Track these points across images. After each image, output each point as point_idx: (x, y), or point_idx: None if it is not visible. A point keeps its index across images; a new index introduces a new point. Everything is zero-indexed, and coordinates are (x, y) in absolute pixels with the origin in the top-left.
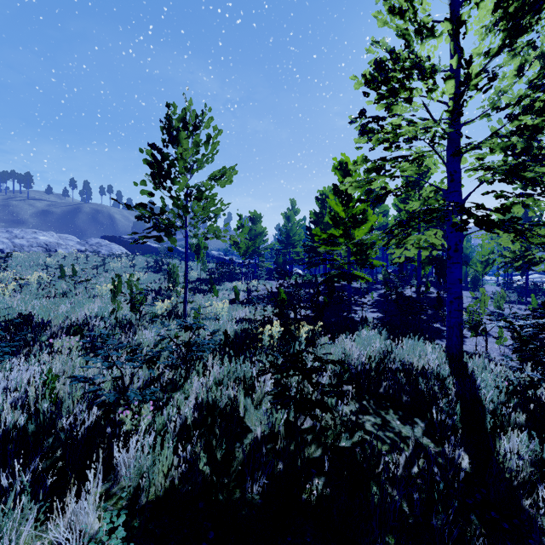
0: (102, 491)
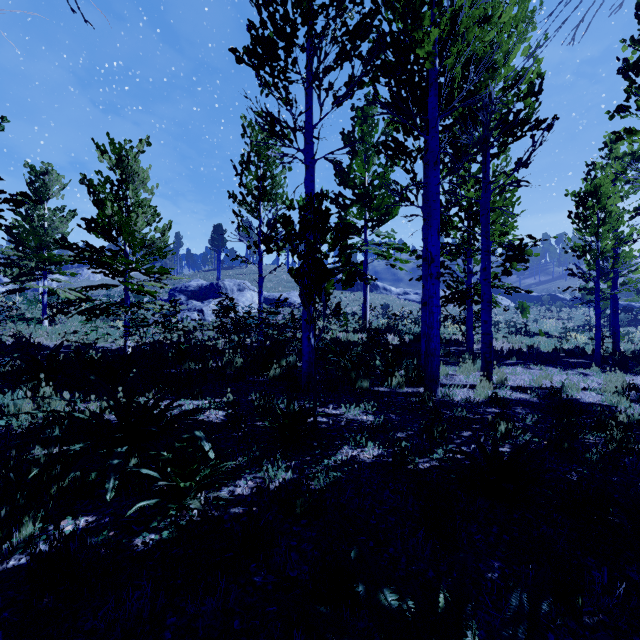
0: None
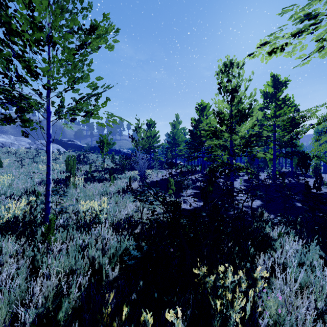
0: None
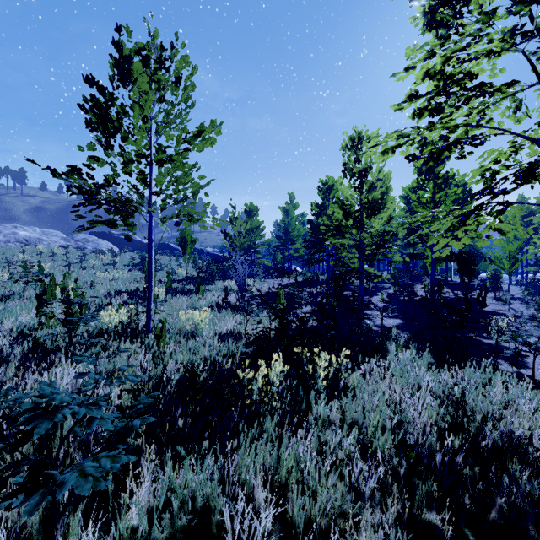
0: None
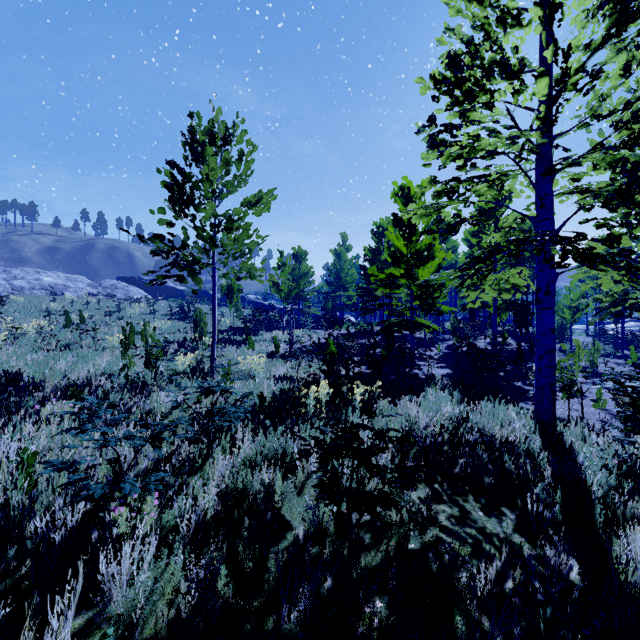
0: (82, 623)
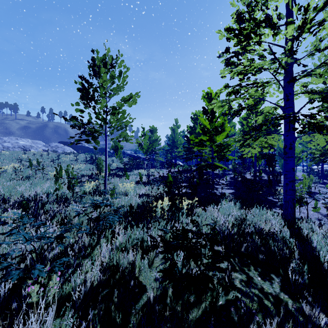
0: None
